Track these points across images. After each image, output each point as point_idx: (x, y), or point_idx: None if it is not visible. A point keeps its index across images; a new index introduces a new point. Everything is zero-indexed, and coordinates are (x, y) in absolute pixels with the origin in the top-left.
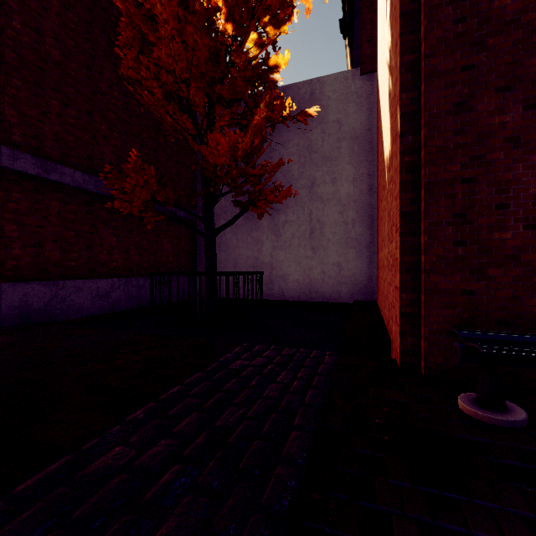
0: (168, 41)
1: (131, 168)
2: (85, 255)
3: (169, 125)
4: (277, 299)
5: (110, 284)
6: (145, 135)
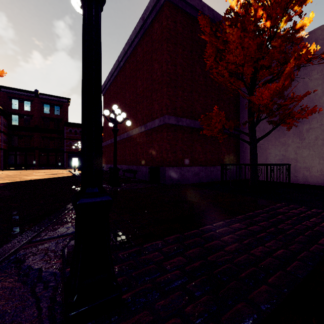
0: (234, 50)
1: (214, 115)
2: (189, 155)
3: (230, 88)
4: (301, 183)
5: (199, 169)
6: (213, 94)
